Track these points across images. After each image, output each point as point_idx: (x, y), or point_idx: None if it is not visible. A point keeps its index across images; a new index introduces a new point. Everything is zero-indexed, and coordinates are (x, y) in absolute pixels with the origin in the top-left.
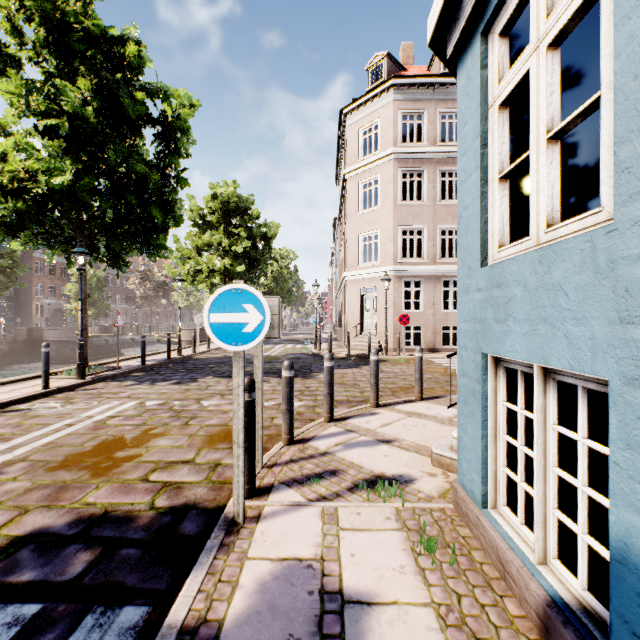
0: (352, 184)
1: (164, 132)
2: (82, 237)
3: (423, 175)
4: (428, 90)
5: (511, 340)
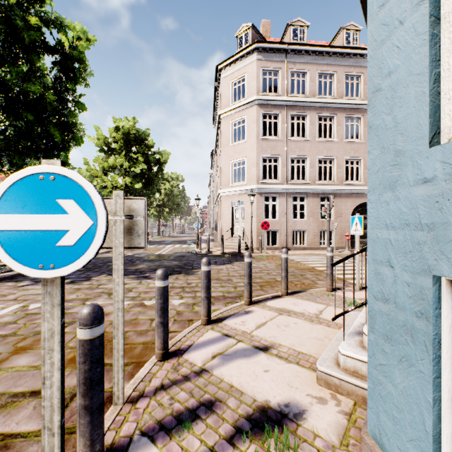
0: (225, 122)
1: (62, 60)
2: None
3: (278, 117)
4: (282, 54)
5: None
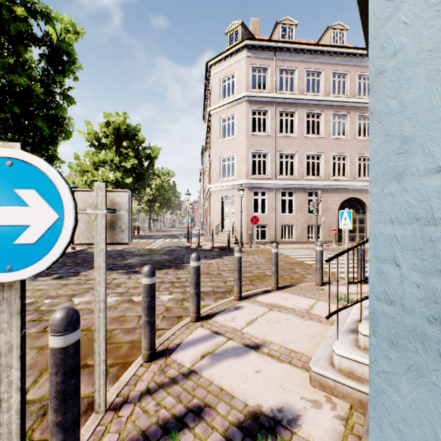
0: (215, 118)
1: (49, 53)
2: None
3: (267, 114)
4: (271, 52)
5: None
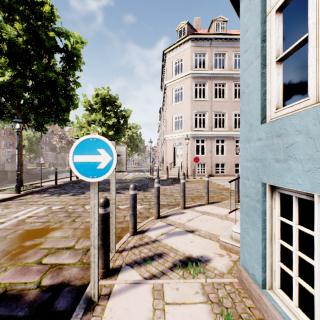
0: (169, 89)
1: (66, 56)
2: (19, 113)
3: (206, 85)
4: (208, 41)
5: (292, 175)
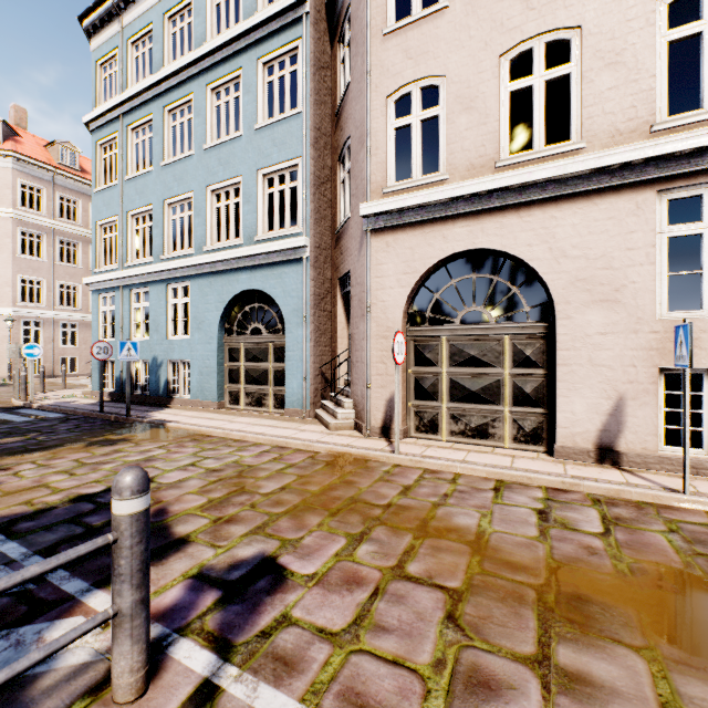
0: None
1: None
2: None
3: (44, 238)
4: (49, 174)
5: None
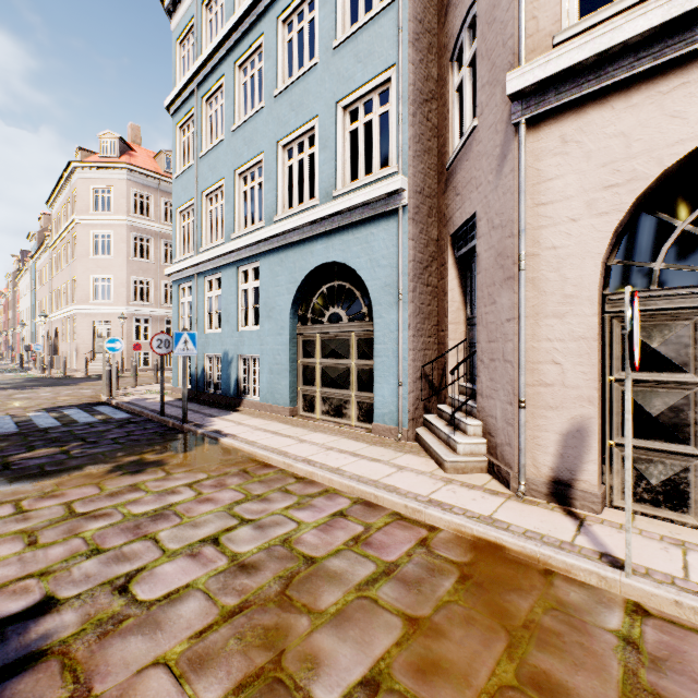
0: (84, 230)
1: None
2: None
3: (151, 241)
4: (155, 181)
5: None
